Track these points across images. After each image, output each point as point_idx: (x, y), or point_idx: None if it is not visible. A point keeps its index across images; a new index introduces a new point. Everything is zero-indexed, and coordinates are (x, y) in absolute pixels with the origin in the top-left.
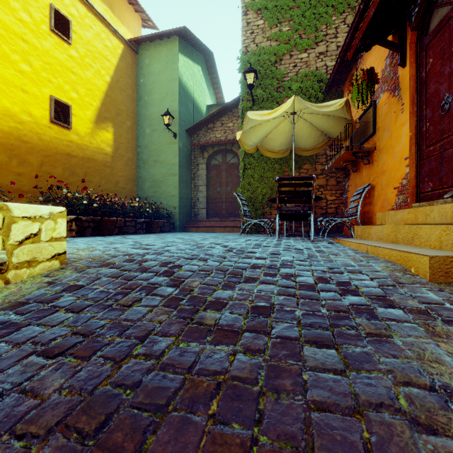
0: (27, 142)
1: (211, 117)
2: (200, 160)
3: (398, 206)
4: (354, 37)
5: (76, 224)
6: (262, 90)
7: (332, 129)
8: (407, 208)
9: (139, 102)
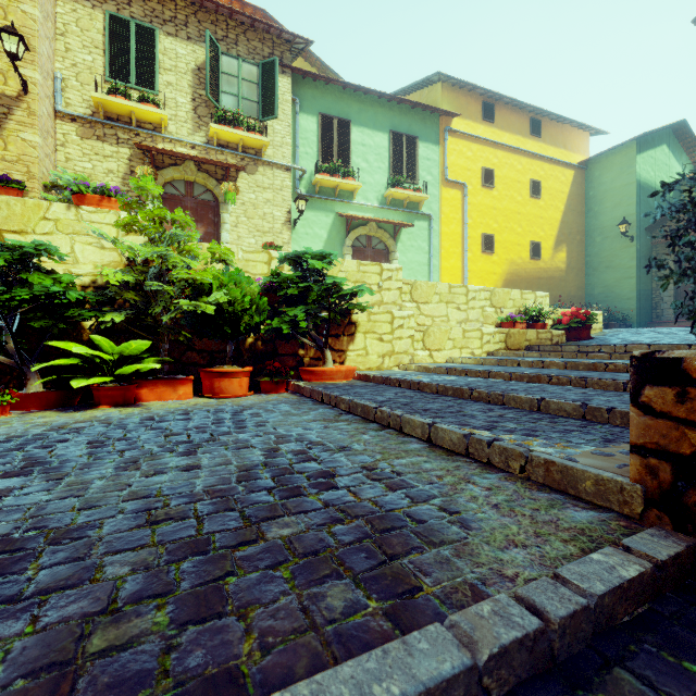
0: (520, 276)
1: None
2: (665, 256)
3: None
4: None
5: None
6: None
7: None
8: None
9: (587, 214)
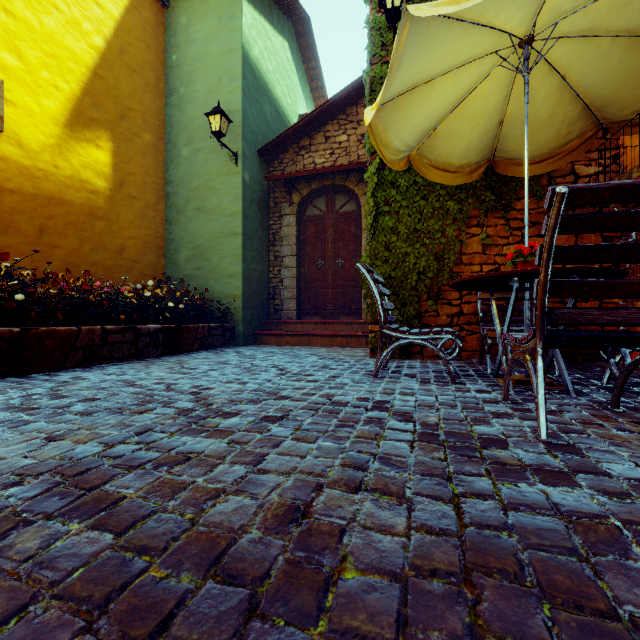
0: None
1: (305, 125)
2: (285, 208)
3: None
4: None
5: None
6: None
7: (627, 90)
8: None
9: (169, 98)
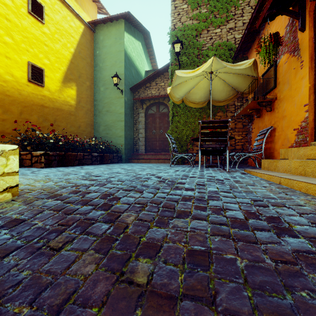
0: (10, 96)
1: (148, 79)
2: (140, 110)
3: (298, 144)
4: (259, 12)
5: (44, 157)
6: (186, 57)
7: (240, 85)
8: (306, 145)
9: (95, 68)
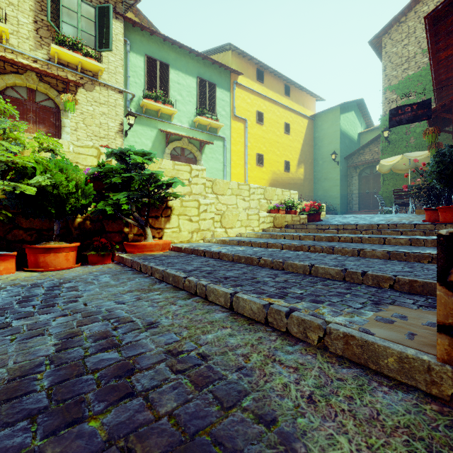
0: (278, 182)
1: (361, 147)
2: (354, 174)
3: None
4: None
5: None
6: (395, 135)
7: None
8: None
9: (315, 147)
